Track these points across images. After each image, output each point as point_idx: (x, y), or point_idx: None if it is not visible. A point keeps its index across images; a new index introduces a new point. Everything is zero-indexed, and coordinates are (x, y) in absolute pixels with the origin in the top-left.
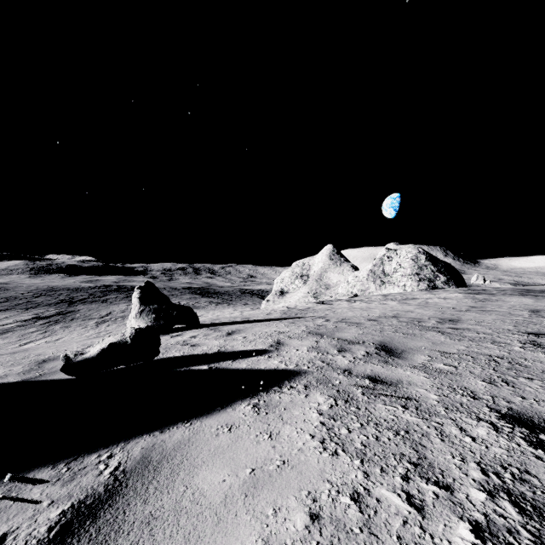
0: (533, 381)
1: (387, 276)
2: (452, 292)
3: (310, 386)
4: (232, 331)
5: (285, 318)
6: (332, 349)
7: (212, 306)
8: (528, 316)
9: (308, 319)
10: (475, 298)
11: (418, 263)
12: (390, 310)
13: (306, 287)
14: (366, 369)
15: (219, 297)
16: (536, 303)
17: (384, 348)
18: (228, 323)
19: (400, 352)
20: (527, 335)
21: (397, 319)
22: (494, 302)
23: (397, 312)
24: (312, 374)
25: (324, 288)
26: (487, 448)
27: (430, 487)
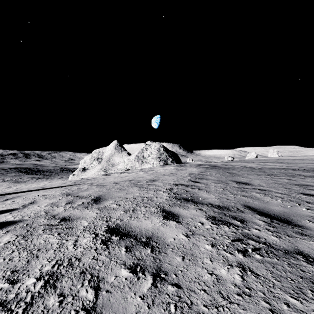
0: (146, 208)
1: (145, 158)
2: (171, 166)
3: (11, 230)
4: (11, 198)
5: (68, 186)
6: (63, 203)
7: (33, 180)
8: (185, 176)
9: (81, 185)
10: (177, 169)
11: (160, 152)
12: (134, 177)
13: (100, 165)
14: (68, 213)
15: (41, 174)
16: (196, 170)
17: (96, 199)
18: (21, 191)
19: (102, 200)
20: (173, 185)
21: (129, 182)
22: (182, 170)
23: (135, 178)
24: (25, 221)
25: (111, 166)
26: (75, 250)
27: (4, 285)
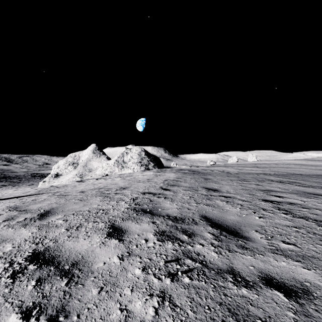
0: (94, 224)
1: (125, 163)
2: (151, 171)
3: None
4: None
5: (27, 195)
6: (1, 220)
7: None
8: (159, 183)
9: (42, 195)
10: (156, 174)
11: (141, 156)
12: (107, 184)
13: (75, 171)
14: None
15: (7, 180)
16: (173, 176)
17: (44, 213)
18: None
19: (50, 215)
20: (141, 194)
21: (98, 190)
22: (160, 176)
23: (107, 185)
24: None
25: (88, 171)
26: None
27: None
